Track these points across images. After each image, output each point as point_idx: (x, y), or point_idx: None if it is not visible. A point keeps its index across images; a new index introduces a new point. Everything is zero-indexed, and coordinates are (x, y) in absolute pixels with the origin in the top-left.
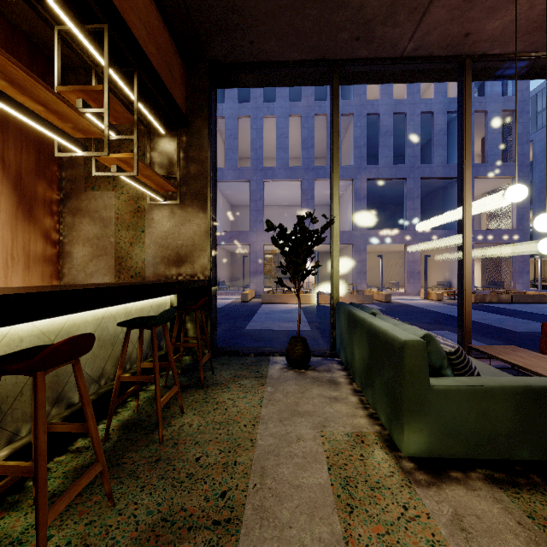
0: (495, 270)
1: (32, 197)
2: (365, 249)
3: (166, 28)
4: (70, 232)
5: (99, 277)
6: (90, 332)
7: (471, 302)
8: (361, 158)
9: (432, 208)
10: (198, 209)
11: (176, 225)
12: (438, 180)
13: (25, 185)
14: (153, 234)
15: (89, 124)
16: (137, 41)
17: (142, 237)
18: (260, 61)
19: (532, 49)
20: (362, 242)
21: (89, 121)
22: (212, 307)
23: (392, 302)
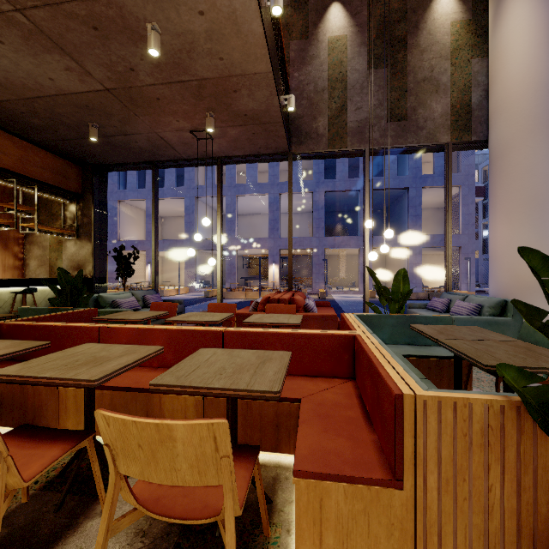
0: (456, 271)
1: (7, 238)
2: (323, 253)
3: (61, 158)
4: (29, 253)
5: (42, 276)
6: (8, 296)
7: (220, 290)
8: (320, 173)
9: (395, 215)
10: (88, 241)
11: (77, 249)
12: (391, 191)
13: (3, 233)
14: (67, 254)
15: (6, 220)
16: (33, 179)
17: (62, 255)
18: (117, 163)
19: (249, 154)
20: (320, 247)
21: (6, 219)
22: (96, 292)
23: (328, 298)
